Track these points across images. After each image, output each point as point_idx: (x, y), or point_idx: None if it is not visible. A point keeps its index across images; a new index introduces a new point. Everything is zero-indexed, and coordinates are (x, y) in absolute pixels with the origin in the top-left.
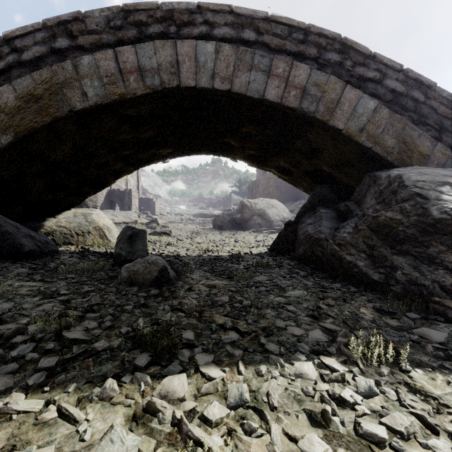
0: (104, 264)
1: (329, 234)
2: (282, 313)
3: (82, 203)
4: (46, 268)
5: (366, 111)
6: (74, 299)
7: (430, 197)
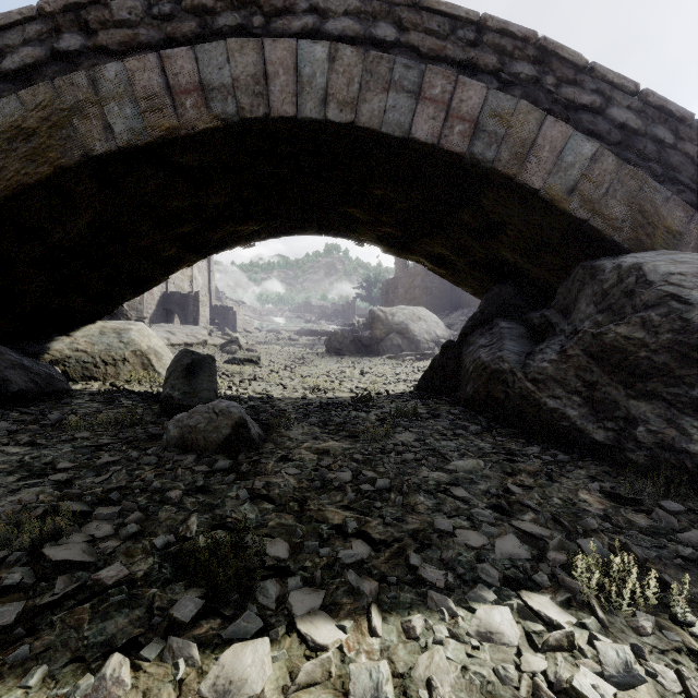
0: (143, 414)
1: (516, 363)
2: (444, 502)
3: (120, 312)
4: (43, 421)
5: (578, 159)
6: (80, 478)
7: (695, 300)
